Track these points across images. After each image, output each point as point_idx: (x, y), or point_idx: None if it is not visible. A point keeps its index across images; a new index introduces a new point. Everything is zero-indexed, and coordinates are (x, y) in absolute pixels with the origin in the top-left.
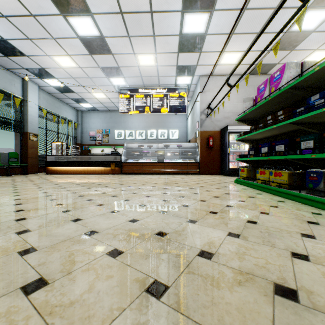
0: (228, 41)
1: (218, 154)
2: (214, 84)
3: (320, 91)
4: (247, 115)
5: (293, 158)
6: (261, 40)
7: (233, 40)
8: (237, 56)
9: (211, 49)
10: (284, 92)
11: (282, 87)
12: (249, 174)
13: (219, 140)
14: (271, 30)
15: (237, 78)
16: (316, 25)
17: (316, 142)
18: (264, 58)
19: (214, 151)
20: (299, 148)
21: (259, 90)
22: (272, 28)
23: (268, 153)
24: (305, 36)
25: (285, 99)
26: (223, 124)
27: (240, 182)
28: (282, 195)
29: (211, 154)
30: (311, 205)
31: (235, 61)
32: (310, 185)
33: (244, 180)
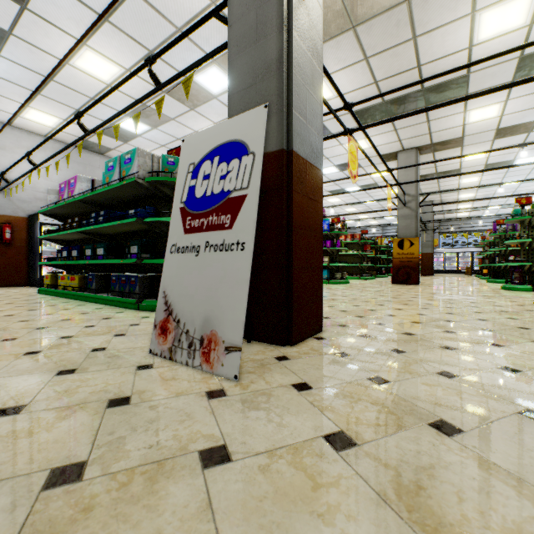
0: (33, 98)
1: (23, 253)
2: (16, 141)
3: (107, 208)
4: (52, 211)
5: (79, 263)
6: (84, 118)
7: (43, 101)
8: (53, 120)
9: (3, 93)
10: (76, 202)
11: (76, 196)
12: (55, 281)
13: (25, 232)
14: (94, 115)
15: (60, 146)
16: (140, 132)
17: (92, 251)
18: (95, 137)
19: (16, 248)
20: (85, 255)
21: (62, 188)
22: (95, 114)
23: (67, 257)
24: (134, 136)
25: (84, 206)
26: (34, 208)
27: (44, 291)
28: (74, 298)
29: (9, 254)
30: (88, 301)
31: (52, 125)
32: (90, 285)
33: (48, 288)
